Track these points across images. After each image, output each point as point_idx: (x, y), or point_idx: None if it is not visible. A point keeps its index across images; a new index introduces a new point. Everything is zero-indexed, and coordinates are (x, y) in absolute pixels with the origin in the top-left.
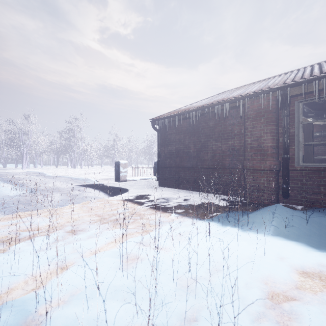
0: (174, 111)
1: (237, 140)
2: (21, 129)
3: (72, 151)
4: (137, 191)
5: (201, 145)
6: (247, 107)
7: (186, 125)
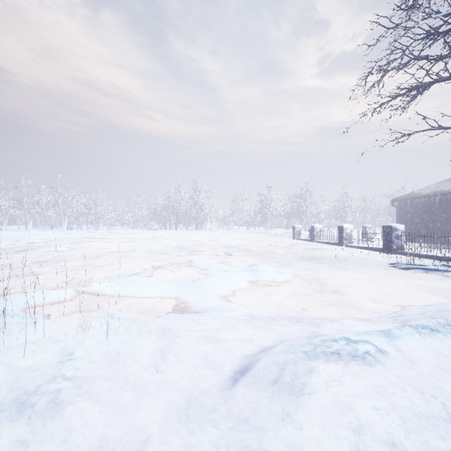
0: (408, 194)
1: (447, 215)
2: (265, 198)
3: (303, 214)
4: (381, 242)
5: (426, 216)
6: (448, 199)
7: (416, 204)
